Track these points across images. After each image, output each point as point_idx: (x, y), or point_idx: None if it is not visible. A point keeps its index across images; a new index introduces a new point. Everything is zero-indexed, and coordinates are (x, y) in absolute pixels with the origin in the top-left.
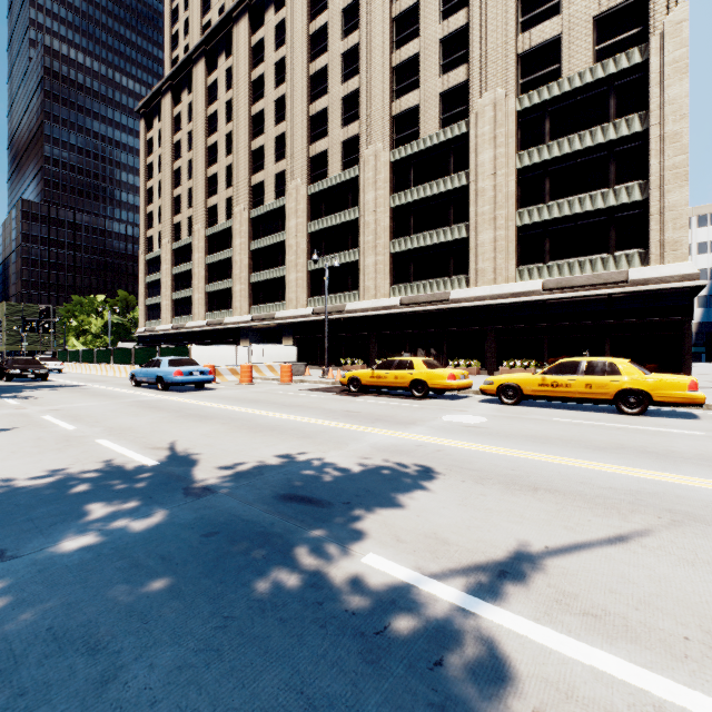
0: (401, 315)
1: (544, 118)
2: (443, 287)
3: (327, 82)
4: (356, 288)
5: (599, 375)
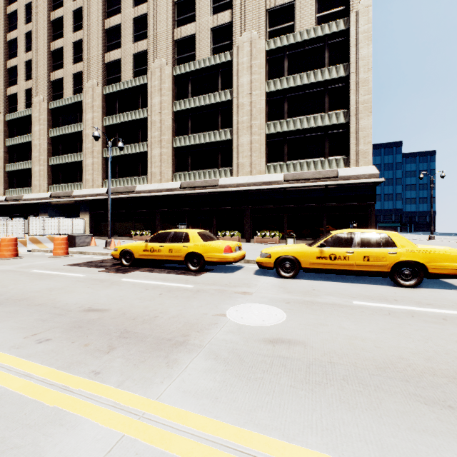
0: (181, 196)
1: (284, 58)
2: (213, 176)
3: (120, 4)
4: (145, 174)
5: (375, 247)
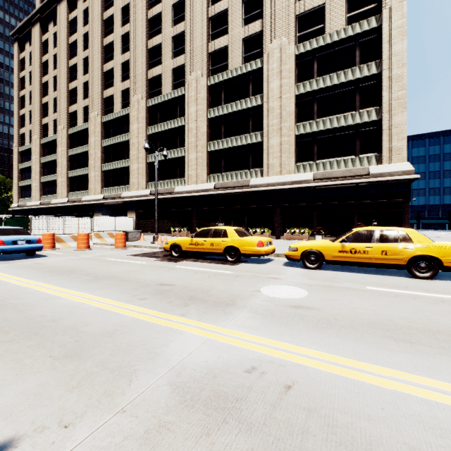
0: (215, 196)
1: (313, 61)
2: (245, 176)
3: (161, 25)
4: (182, 176)
5: (392, 243)
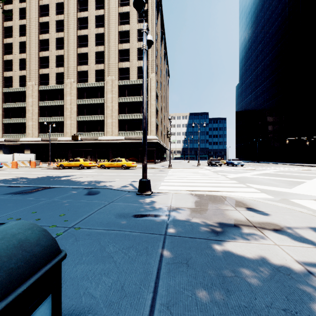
0: (81, 143)
1: (126, 89)
2: (96, 135)
3: (49, 46)
4: (62, 132)
5: (119, 162)
